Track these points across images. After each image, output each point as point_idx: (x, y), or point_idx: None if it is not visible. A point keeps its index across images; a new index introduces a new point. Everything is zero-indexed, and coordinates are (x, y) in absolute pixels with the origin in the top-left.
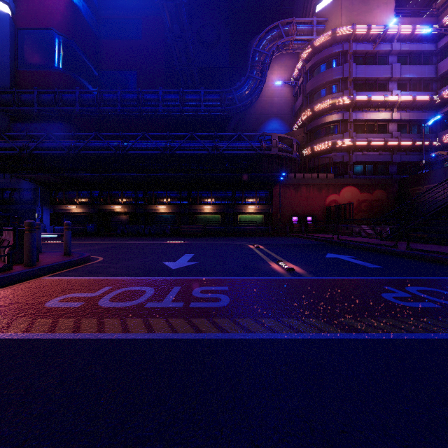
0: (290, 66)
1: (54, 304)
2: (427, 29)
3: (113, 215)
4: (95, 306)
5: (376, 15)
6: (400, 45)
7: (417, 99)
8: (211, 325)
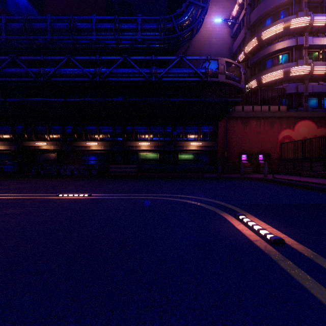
0: (228, 7)
1: None
2: None
3: (39, 153)
4: None
5: None
6: None
7: None
8: None
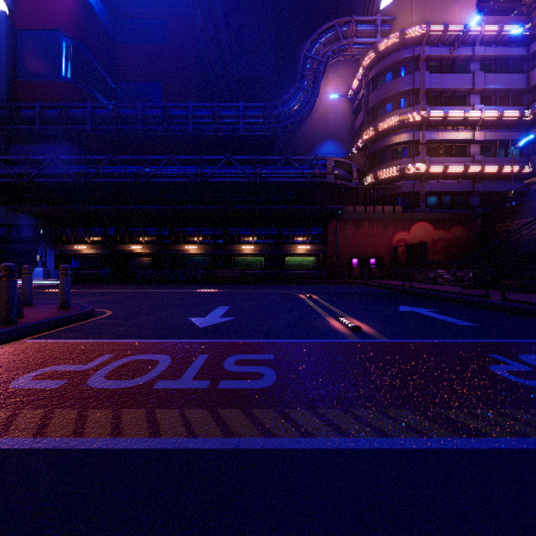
0: (348, 75)
1: (23, 383)
2: (517, 28)
3: (133, 257)
4: (81, 388)
5: (454, 13)
6: (484, 49)
7: (505, 115)
8: (248, 421)
